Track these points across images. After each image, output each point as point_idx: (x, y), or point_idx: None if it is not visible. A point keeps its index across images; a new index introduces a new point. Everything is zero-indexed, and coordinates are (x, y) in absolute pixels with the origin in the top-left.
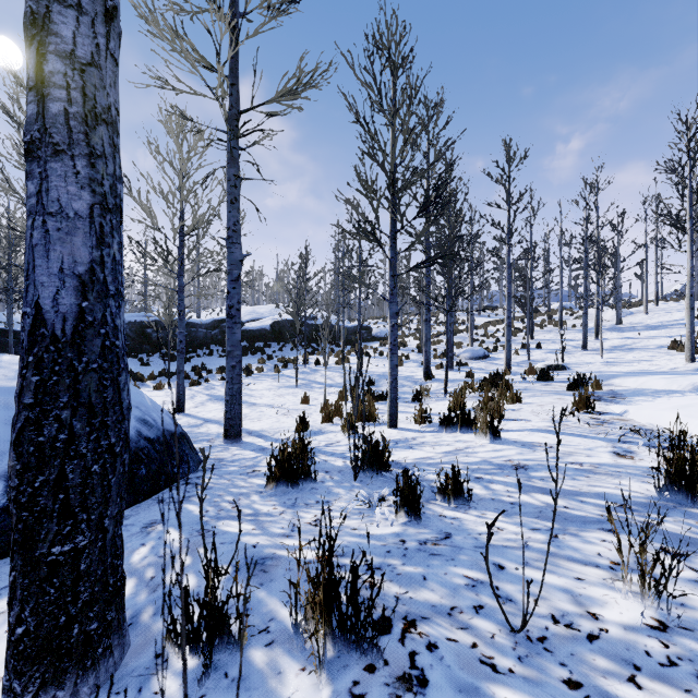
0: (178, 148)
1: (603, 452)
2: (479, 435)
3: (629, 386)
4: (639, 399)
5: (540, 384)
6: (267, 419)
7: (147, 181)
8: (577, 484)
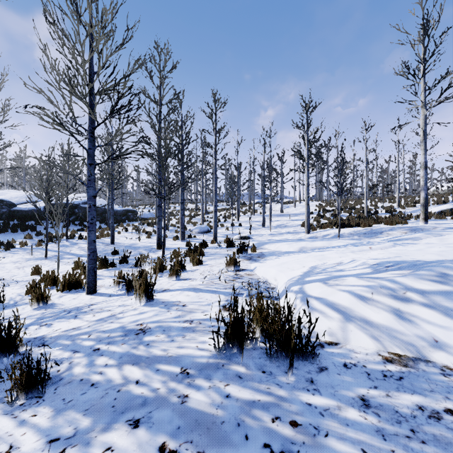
0: None
1: (216, 306)
2: (135, 299)
3: (272, 249)
4: (270, 258)
5: (226, 249)
6: None
7: None
8: (169, 347)
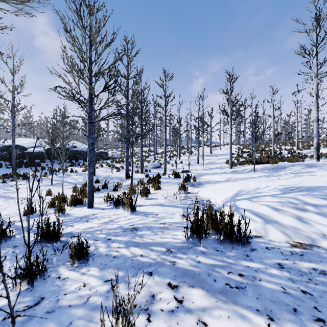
0: None
1: (178, 215)
2: (124, 210)
3: (207, 179)
4: (207, 185)
5: (174, 179)
6: (11, 208)
7: None
8: (155, 238)
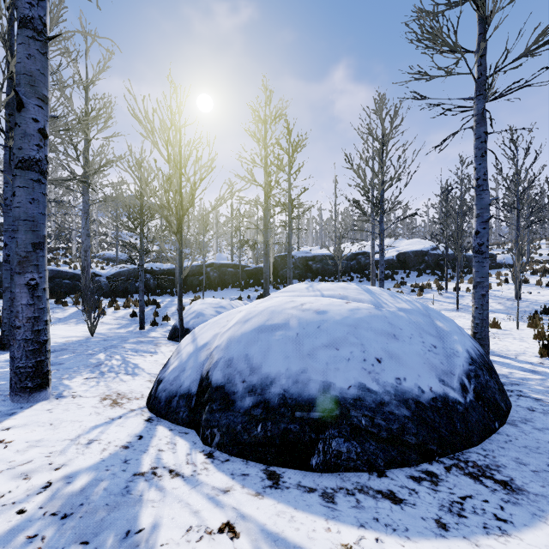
0: (383, 126)
1: None
2: None
3: None
4: None
5: None
6: None
7: (361, 156)
8: None
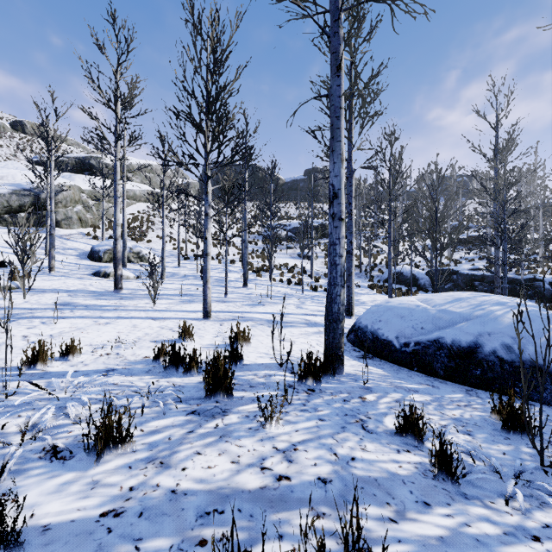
0: None
1: None
2: None
3: None
4: None
5: None
6: None
7: None
8: None
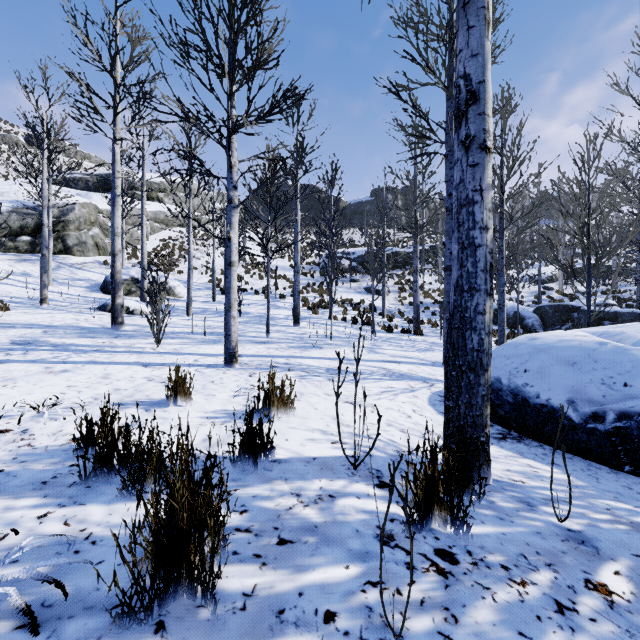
0: None
1: None
2: None
3: None
4: None
5: None
6: None
7: None
8: None
